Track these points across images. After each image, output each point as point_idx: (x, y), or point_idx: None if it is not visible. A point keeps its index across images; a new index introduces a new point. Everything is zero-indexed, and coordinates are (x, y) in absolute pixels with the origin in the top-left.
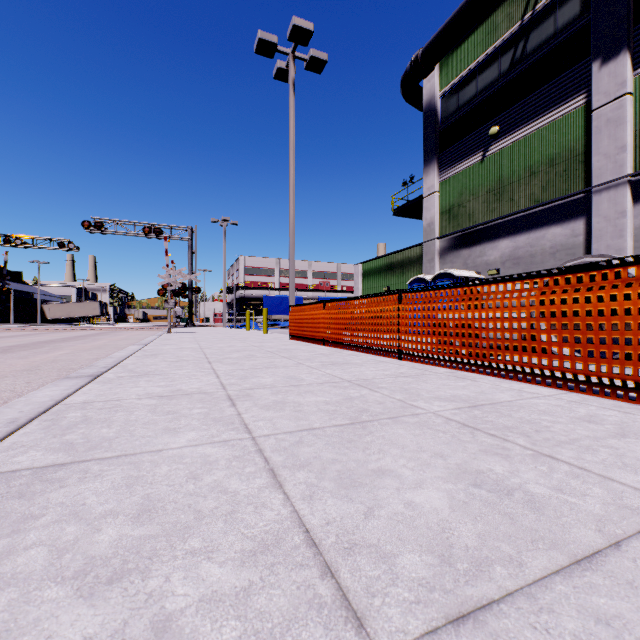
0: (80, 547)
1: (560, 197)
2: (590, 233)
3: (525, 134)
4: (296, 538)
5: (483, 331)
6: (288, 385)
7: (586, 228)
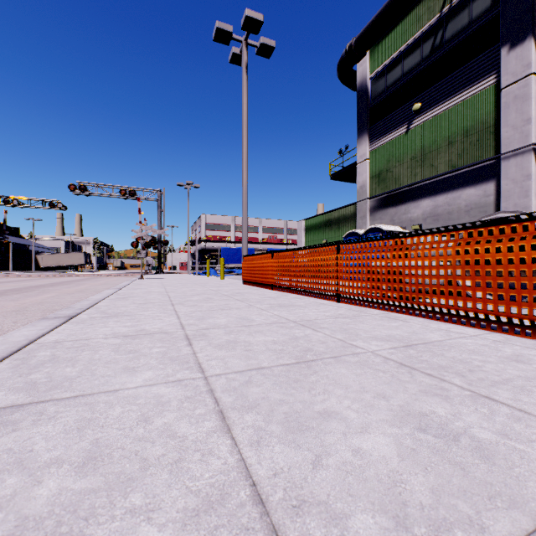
0: (15, 504)
1: (474, 163)
2: (500, 193)
3: (443, 109)
4: (242, 493)
5: (412, 277)
6: (240, 325)
7: (496, 189)
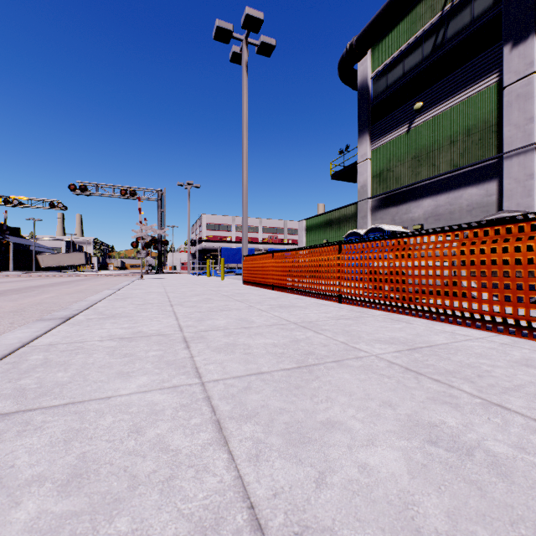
0: None
1: (476, 162)
2: (502, 193)
3: (445, 108)
4: (239, 517)
5: (416, 278)
6: (239, 327)
7: (498, 189)
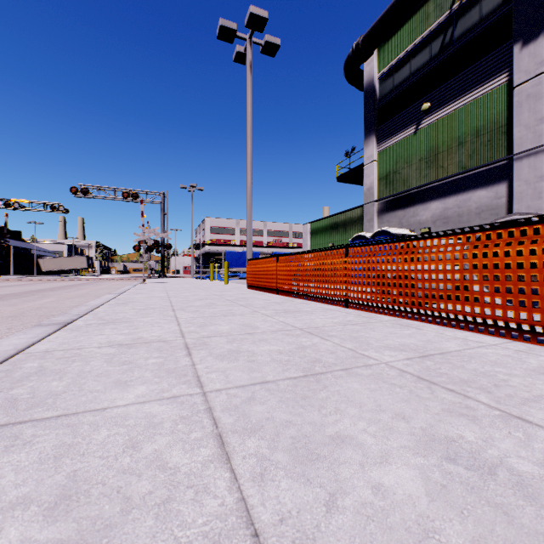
0: None
1: (485, 164)
2: (512, 195)
3: (453, 109)
4: None
5: (426, 282)
6: (243, 333)
7: (508, 191)
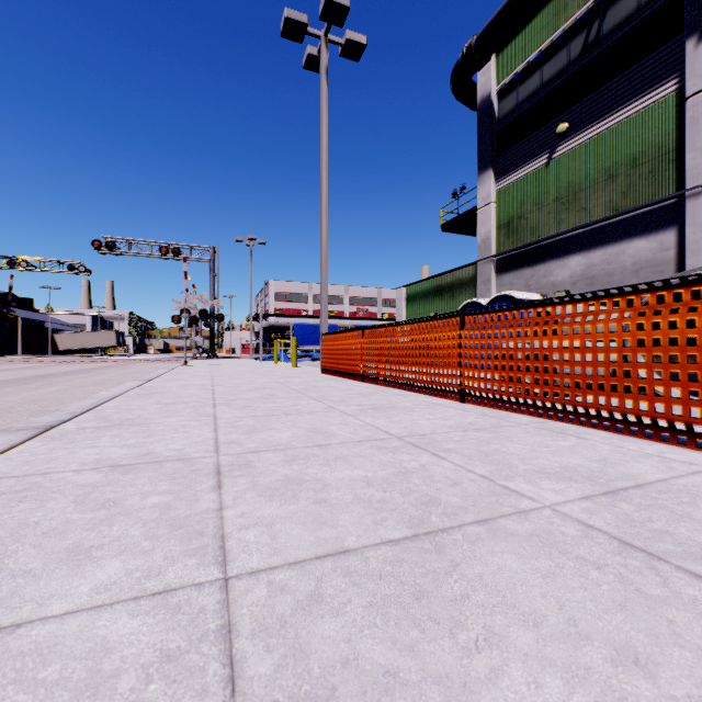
0: None
1: (645, 203)
2: (683, 246)
3: (601, 130)
4: None
5: (588, 366)
6: (311, 445)
7: (678, 240)
